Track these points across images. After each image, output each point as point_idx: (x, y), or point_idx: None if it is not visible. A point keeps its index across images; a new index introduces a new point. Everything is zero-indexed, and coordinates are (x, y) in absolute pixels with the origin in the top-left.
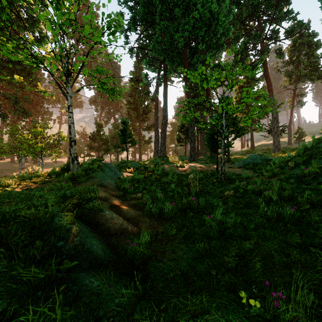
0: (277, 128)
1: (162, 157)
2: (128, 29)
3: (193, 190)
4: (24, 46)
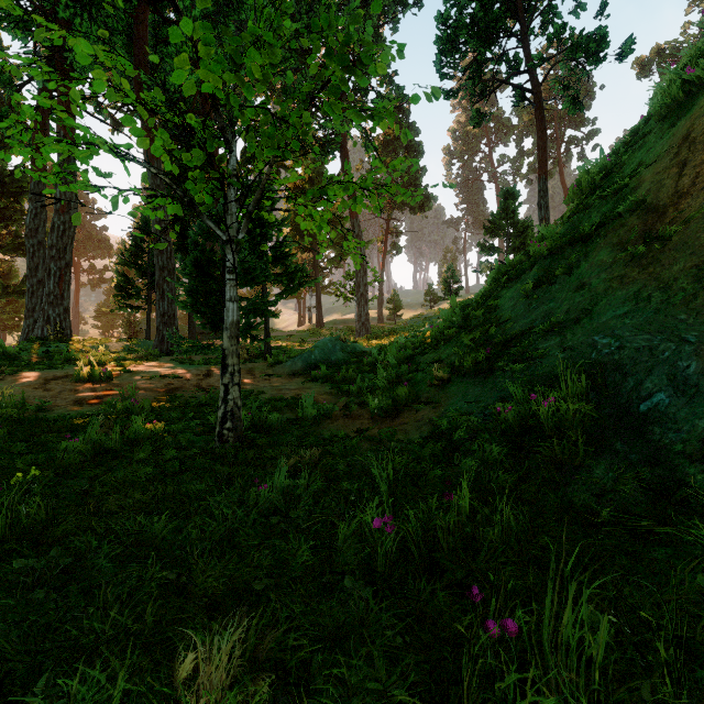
0: (366, 287)
1: (48, 341)
2: None
3: None
4: None
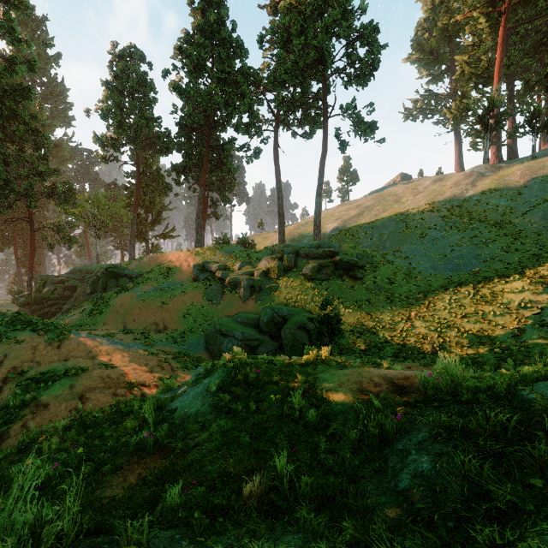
0: None
1: None
2: None
3: None
4: None
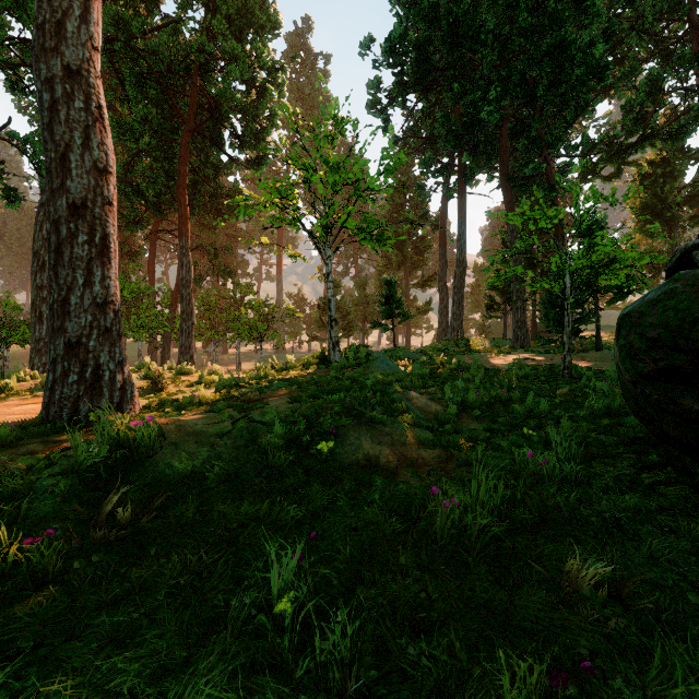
0: None
1: (456, 341)
2: (389, 105)
3: (505, 383)
4: (228, 167)
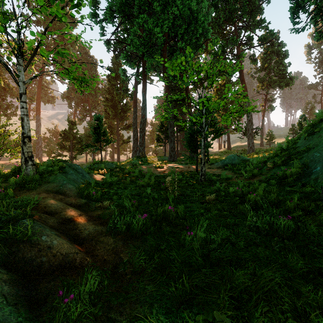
0: (252, 130)
1: (141, 157)
2: (104, 20)
3: (171, 197)
4: None
